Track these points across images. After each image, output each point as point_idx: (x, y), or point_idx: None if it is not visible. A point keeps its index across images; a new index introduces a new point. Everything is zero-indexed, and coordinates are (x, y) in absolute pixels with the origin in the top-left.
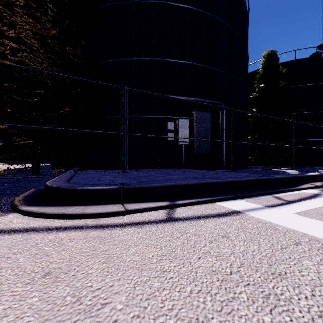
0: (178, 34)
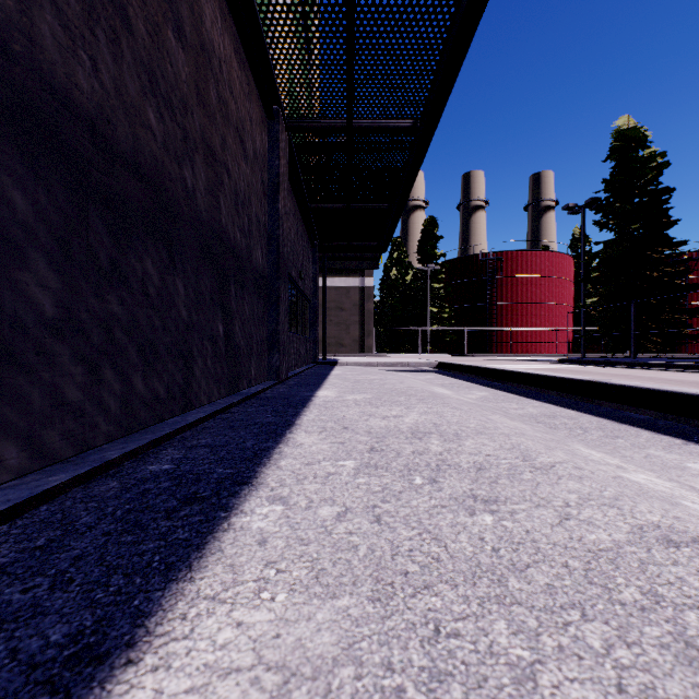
0: None
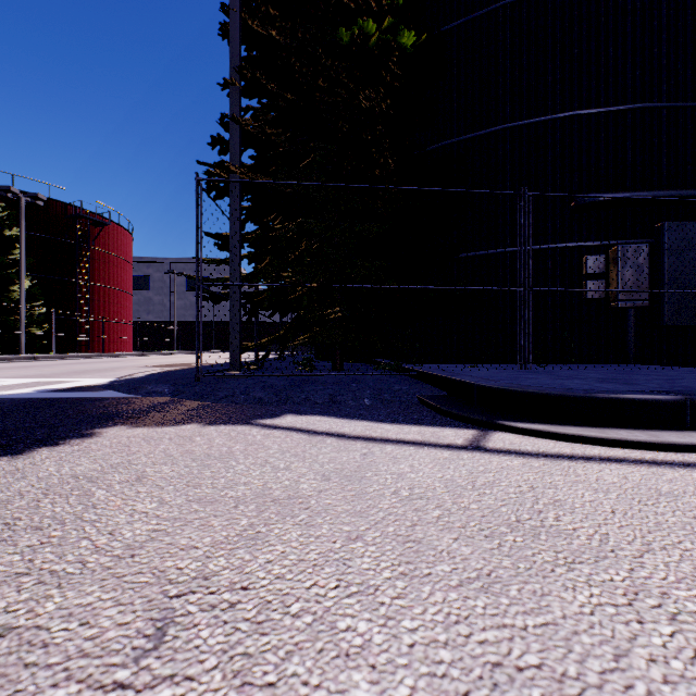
0: (616, 45)
